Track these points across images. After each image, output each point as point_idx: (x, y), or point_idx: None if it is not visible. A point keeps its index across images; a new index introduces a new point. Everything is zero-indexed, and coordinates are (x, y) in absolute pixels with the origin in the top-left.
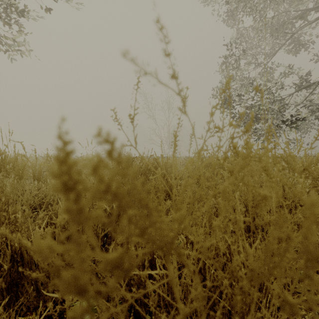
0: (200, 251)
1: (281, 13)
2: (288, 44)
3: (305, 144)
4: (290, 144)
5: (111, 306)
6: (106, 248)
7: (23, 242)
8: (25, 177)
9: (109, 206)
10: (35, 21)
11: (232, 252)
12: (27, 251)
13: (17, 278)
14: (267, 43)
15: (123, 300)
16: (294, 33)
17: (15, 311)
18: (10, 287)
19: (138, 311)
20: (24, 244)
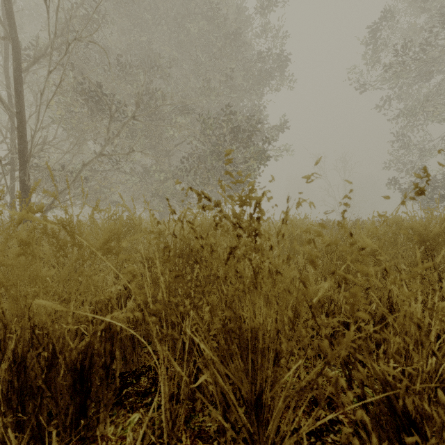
0: None
1: None
2: None
3: None
4: None
5: None
6: None
7: None
8: None
9: None
10: None
11: None
12: None
13: None
14: None
15: None
16: None
17: None
18: None
19: None
20: None
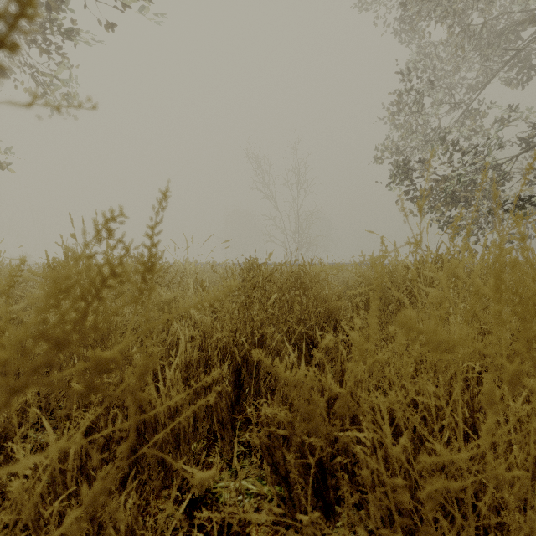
0: (424, 407)
1: (498, 15)
2: (509, 68)
3: (535, 241)
4: (514, 242)
5: (374, 463)
6: (241, 406)
7: (279, 370)
8: (104, 295)
9: (247, 340)
10: (90, 45)
11: (475, 410)
12: (151, 404)
13: (135, 443)
14: (471, 68)
15: (307, 478)
16: (521, 50)
17: (139, 490)
18: (129, 455)
19: (327, 496)
20: (281, 372)
